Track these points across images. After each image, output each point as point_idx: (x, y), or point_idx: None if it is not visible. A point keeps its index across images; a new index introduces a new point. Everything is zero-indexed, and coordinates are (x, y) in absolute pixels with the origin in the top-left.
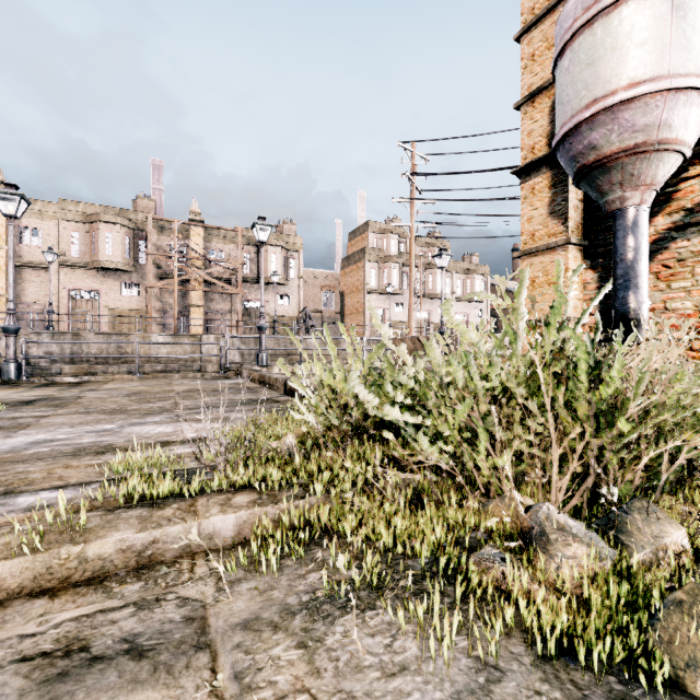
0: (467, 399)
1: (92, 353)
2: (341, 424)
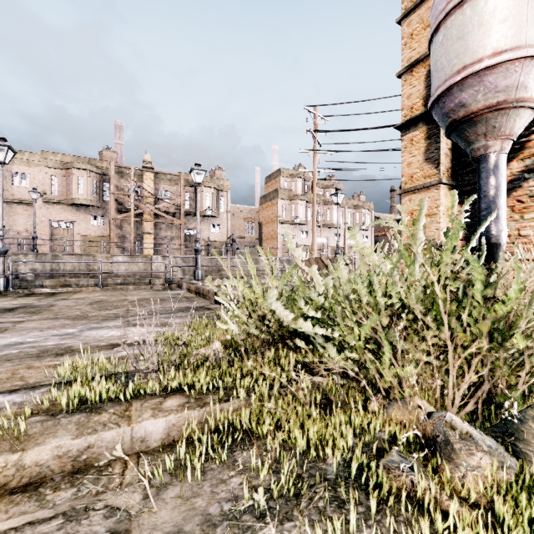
0: (374, 316)
1: (67, 270)
2: (260, 334)
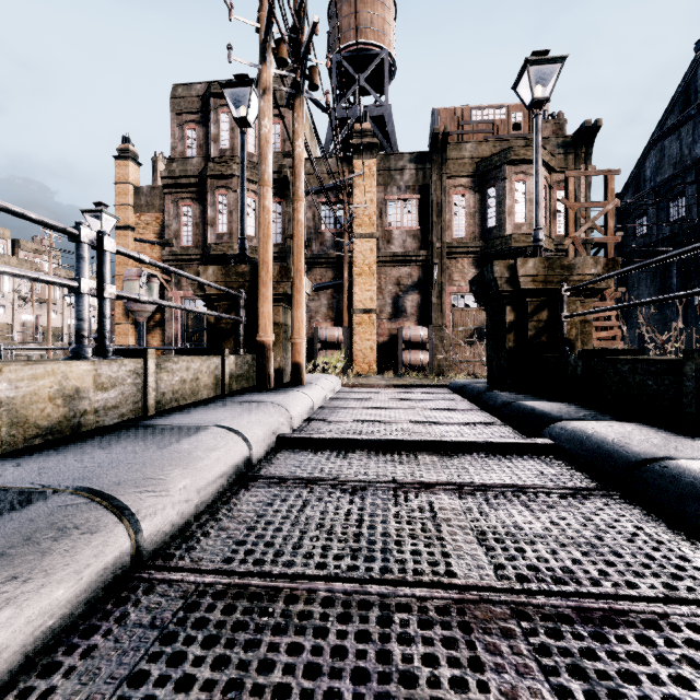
0: None
1: None
2: None
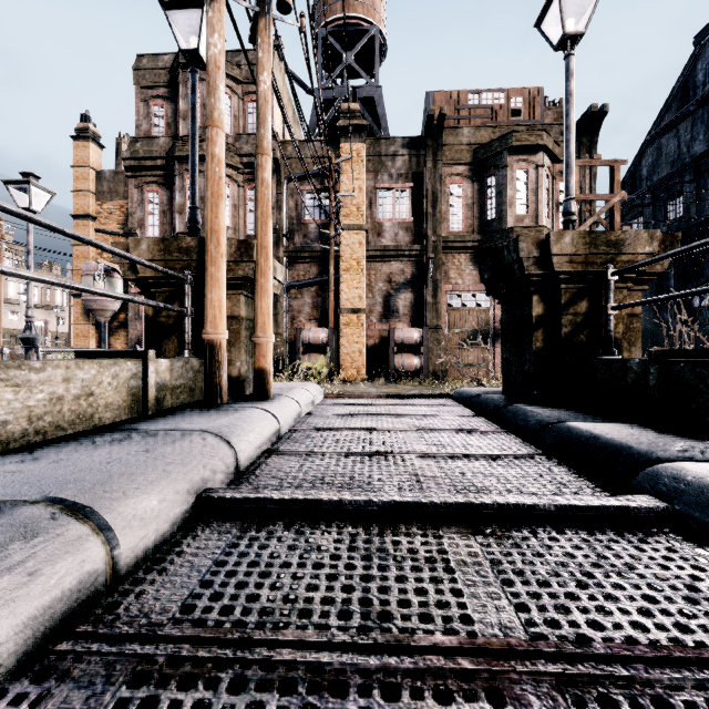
0: None
1: None
2: None
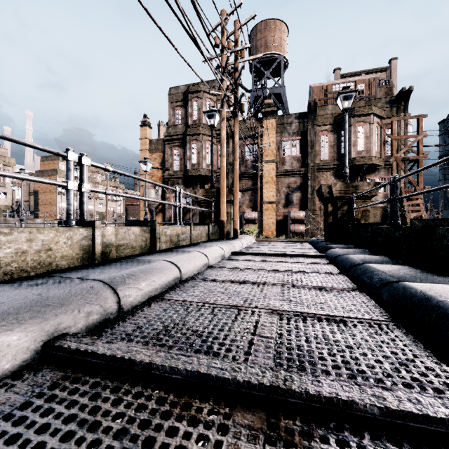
0: None
1: None
2: None
